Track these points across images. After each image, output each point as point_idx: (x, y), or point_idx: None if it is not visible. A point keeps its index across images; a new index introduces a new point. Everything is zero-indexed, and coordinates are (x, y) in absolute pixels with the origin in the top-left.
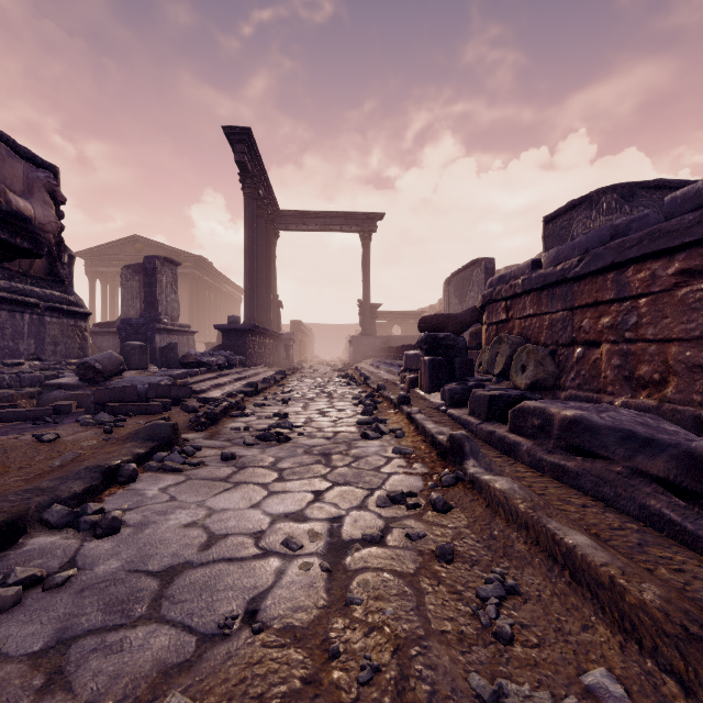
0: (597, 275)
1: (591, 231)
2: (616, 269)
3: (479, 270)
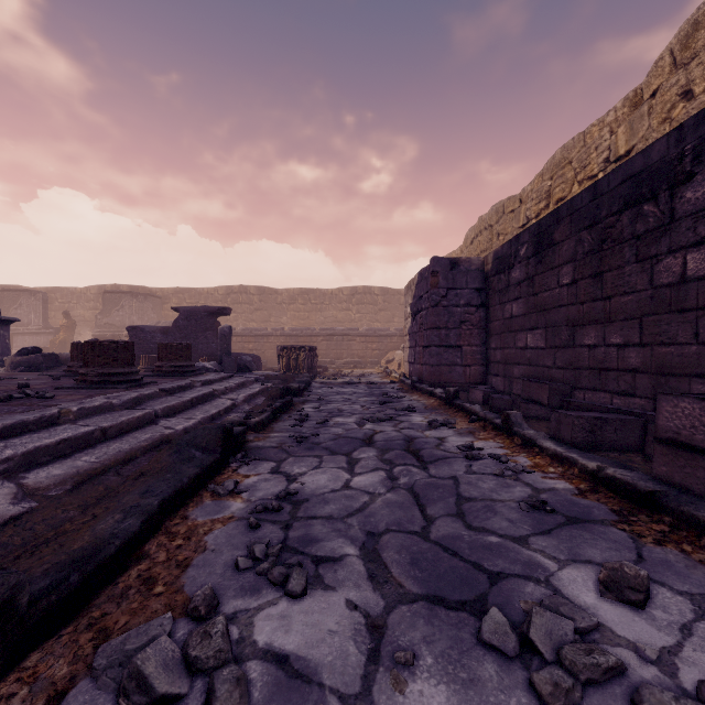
0: None
1: None
2: None
3: (33, 298)
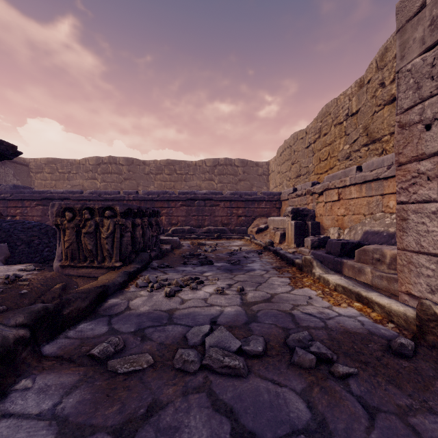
0: (16, 200)
1: (14, 189)
2: (22, 200)
3: None
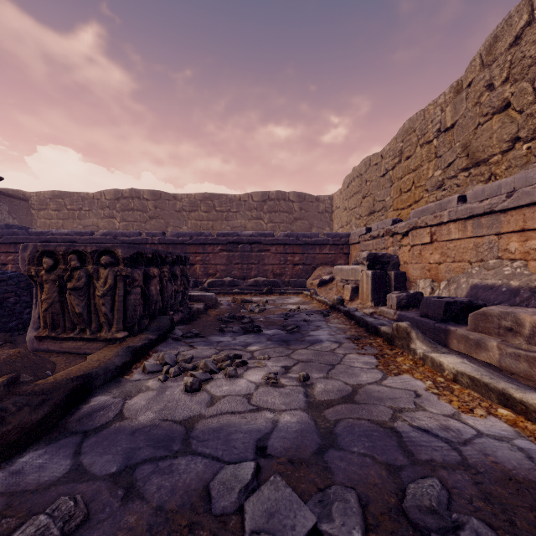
0: (7, 244)
1: (5, 230)
2: (15, 244)
3: None
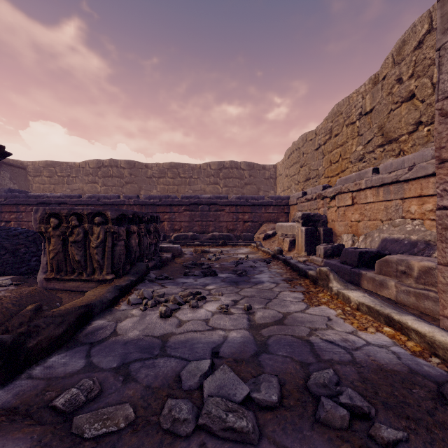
0: (11, 205)
1: (8, 193)
2: (17, 205)
3: None
